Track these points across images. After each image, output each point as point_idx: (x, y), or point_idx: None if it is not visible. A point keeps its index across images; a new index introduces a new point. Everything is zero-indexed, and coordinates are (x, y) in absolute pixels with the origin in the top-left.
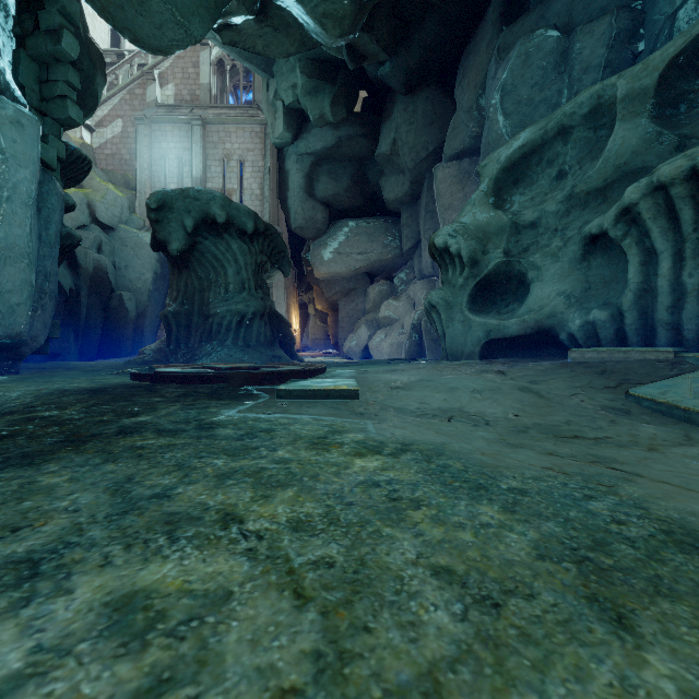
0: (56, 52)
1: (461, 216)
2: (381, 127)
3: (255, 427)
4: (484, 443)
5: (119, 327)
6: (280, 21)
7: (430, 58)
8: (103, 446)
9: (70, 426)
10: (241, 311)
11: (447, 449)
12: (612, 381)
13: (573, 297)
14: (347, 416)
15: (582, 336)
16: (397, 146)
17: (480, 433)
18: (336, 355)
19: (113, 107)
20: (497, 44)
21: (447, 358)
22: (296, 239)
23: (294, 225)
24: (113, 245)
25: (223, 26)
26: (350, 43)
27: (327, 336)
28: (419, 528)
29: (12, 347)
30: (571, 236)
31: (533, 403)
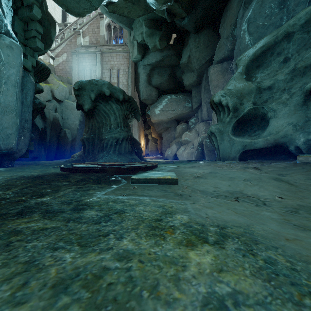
0: (31, 16)
1: (227, 86)
2: (183, 50)
3: (112, 208)
4: (277, 225)
5: (64, 145)
6: None
7: (207, 14)
8: None
9: None
10: (117, 137)
11: (255, 233)
12: None
13: (298, 126)
14: (173, 197)
15: (305, 148)
16: (190, 59)
17: (265, 212)
18: (161, 158)
19: (62, 48)
20: (243, 0)
21: (220, 160)
22: (143, 105)
23: (142, 98)
24: (61, 108)
25: (108, 3)
26: (168, 8)
27: (157, 149)
28: None
29: (9, 154)
30: (295, 92)
31: (288, 189)
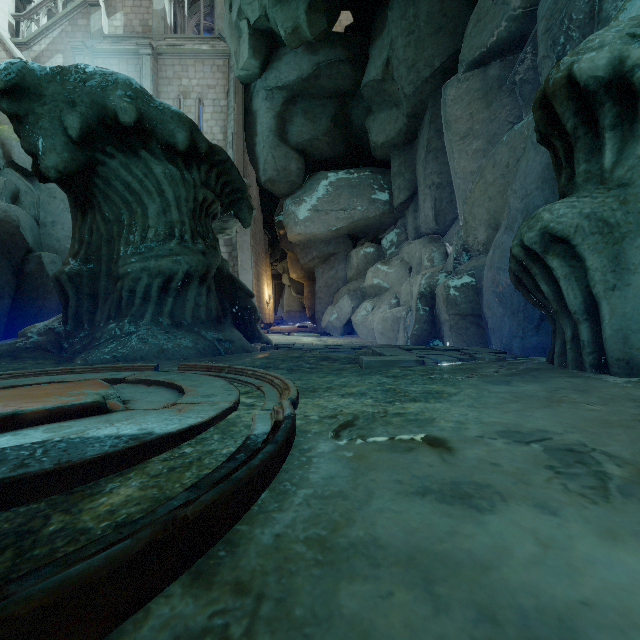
0: None
1: (635, 11)
2: (369, 49)
3: None
4: None
5: (37, 297)
6: None
7: None
8: None
9: None
10: (166, 270)
11: None
12: None
13: None
14: None
15: None
16: (390, 68)
17: None
18: (313, 329)
19: (51, 40)
20: None
21: (597, 367)
22: (268, 201)
23: (263, 177)
24: (36, 195)
25: None
26: None
27: (302, 308)
28: None
29: None
30: None
31: None
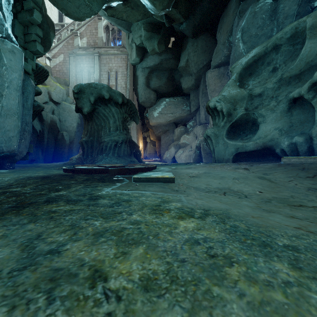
0: (31, 20)
1: (222, 92)
2: (181, 54)
3: (120, 198)
4: (250, 209)
5: (61, 148)
6: (134, 4)
7: (205, 19)
8: (33, 210)
9: (22, 197)
10: (116, 140)
11: (230, 213)
12: (310, 174)
13: (283, 130)
14: (170, 192)
15: (289, 150)
16: (188, 63)
17: (244, 202)
18: (160, 161)
19: (59, 49)
20: (238, 9)
21: (215, 162)
22: (141, 107)
23: (140, 101)
24: (59, 111)
25: (108, 7)
26: (166, 14)
27: (155, 152)
28: (239, 286)
29: (11, 156)
30: (281, 99)
31: (268, 185)
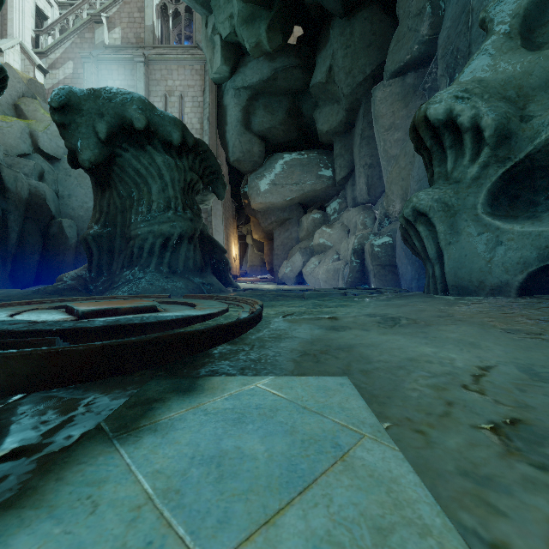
0: None
1: (466, 76)
2: (316, 57)
3: None
4: None
5: (58, 253)
6: None
7: None
8: None
9: None
10: (165, 233)
11: None
12: None
13: None
14: None
15: None
16: (332, 73)
17: None
18: (272, 280)
19: (64, 50)
20: None
21: (443, 291)
22: (235, 176)
23: (232, 158)
24: (56, 174)
25: None
26: None
27: (263, 263)
28: None
29: None
30: None
31: None
